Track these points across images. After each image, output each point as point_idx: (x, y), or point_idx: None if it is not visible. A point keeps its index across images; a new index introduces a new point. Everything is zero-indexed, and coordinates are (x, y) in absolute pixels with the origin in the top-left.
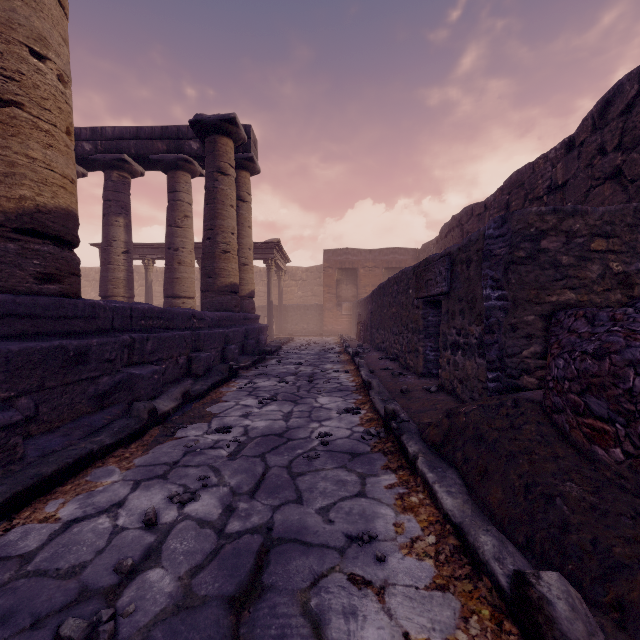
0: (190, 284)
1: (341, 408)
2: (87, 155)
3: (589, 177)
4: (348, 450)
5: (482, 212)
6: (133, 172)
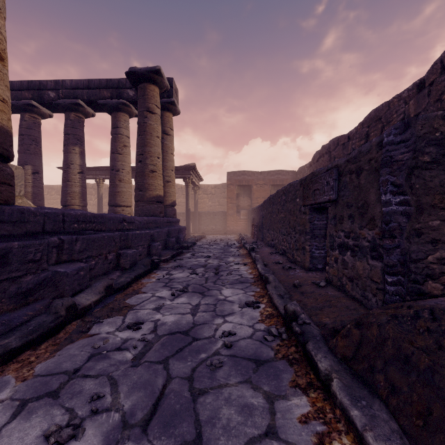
0: (128, 196)
1: (242, 301)
2: (52, 101)
3: (438, 109)
4: (252, 356)
5: (346, 142)
6: (86, 113)
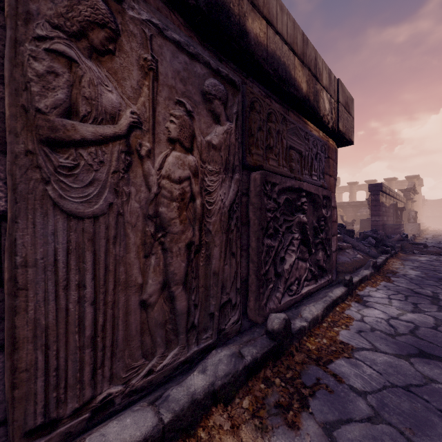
0: None
1: None
2: None
3: None
4: None
5: None
6: None
